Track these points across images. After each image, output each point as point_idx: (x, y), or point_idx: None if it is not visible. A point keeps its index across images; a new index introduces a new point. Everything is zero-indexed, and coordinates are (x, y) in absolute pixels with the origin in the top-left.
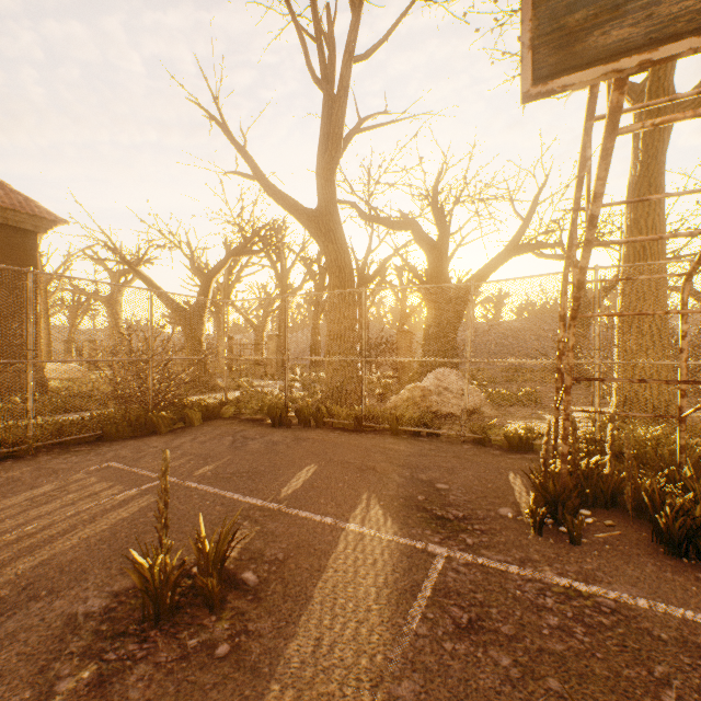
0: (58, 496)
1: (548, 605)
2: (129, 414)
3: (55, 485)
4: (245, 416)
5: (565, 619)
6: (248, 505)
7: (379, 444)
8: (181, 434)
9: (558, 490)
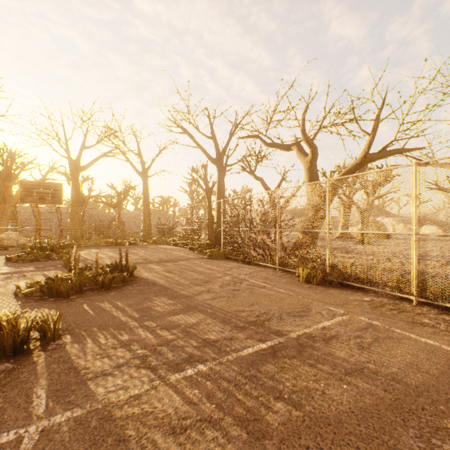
0: None
1: None
2: None
3: None
4: None
5: None
6: None
7: None
8: None
9: (35, 247)
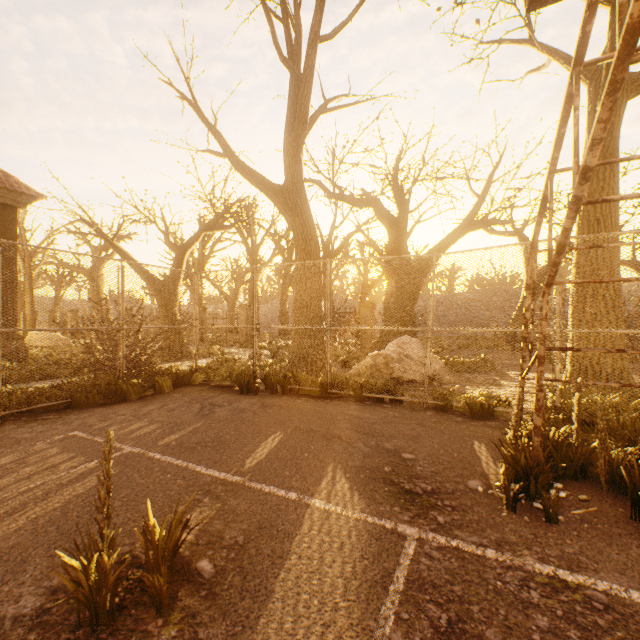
0: (15, 469)
1: (533, 600)
2: (100, 382)
3: (14, 457)
4: (215, 383)
5: (556, 619)
6: (210, 478)
7: (344, 411)
8: (150, 401)
9: (530, 463)
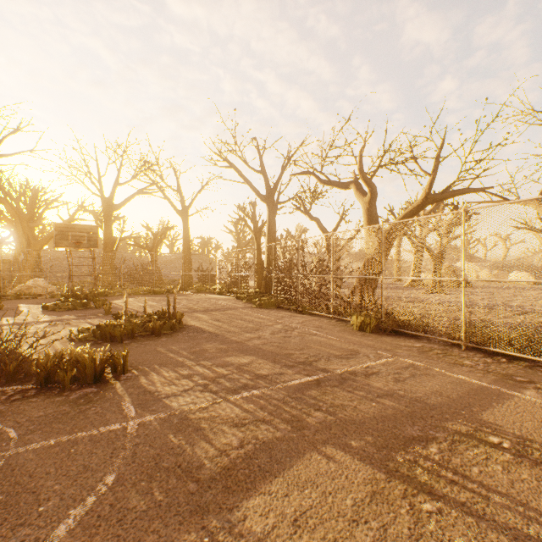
0: None
1: None
2: None
3: None
4: None
5: None
6: None
7: (14, 301)
8: None
9: (68, 295)
